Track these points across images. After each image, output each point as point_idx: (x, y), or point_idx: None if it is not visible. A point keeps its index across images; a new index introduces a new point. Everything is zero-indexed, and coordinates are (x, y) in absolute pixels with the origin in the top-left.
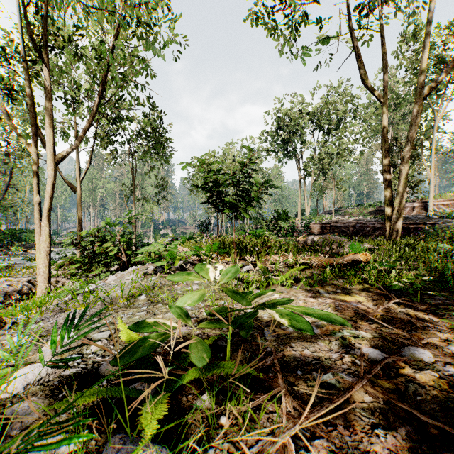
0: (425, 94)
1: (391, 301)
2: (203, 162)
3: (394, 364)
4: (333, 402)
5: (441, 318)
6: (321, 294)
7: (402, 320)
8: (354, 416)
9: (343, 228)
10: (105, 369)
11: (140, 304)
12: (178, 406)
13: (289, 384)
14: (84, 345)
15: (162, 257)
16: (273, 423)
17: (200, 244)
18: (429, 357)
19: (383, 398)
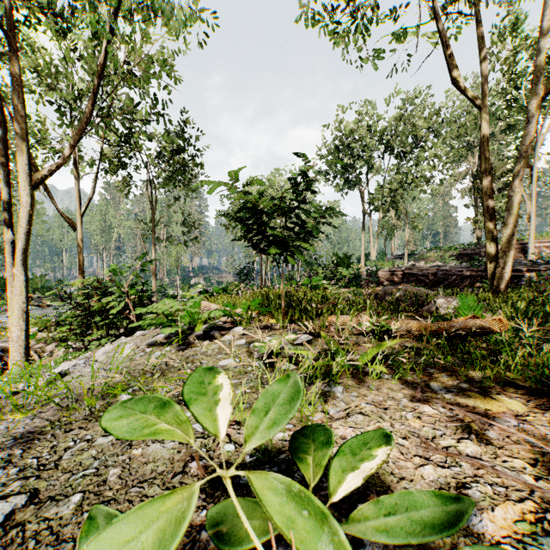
0: (545, 92)
1: None
2: (235, 177)
3: None
4: None
5: None
6: (437, 392)
7: None
8: None
9: (421, 276)
10: None
11: None
12: None
13: None
14: None
15: (174, 320)
16: None
17: (235, 298)
18: None
19: None
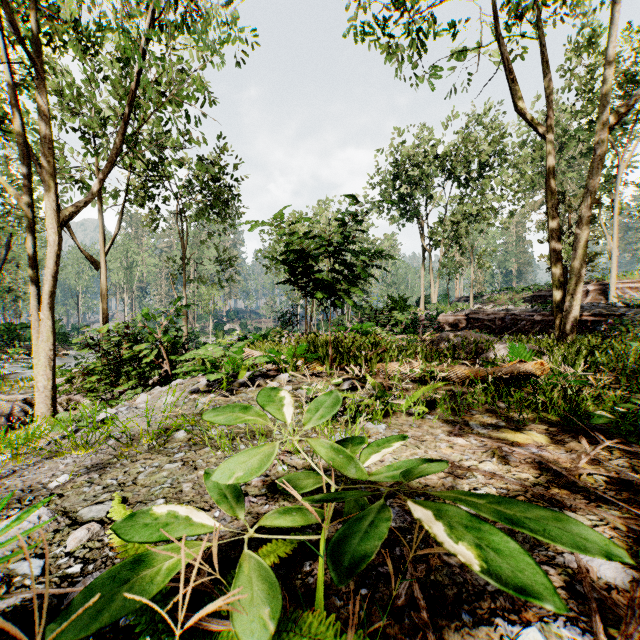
0: (614, 122)
1: (598, 445)
2: (281, 219)
3: None
4: None
5: None
6: (474, 429)
7: (627, 483)
8: None
9: (487, 321)
10: None
11: (175, 447)
12: None
13: None
14: None
15: (218, 367)
16: None
17: (279, 345)
18: None
19: None
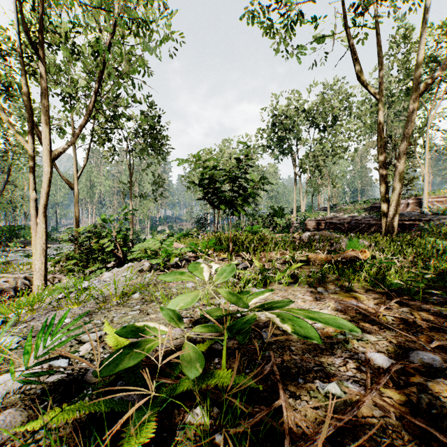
0: (421, 91)
1: (392, 300)
2: (199, 158)
3: (403, 371)
4: (341, 419)
5: (446, 318)
6: (320, 292)
7: (406, 320)
8: (364, 433)
9: (338, 224)
10: (92, 375)
11: (134, 303)
12: (168, 420)
13: (290, 395)
14: (61, 356)
15: (157, 254)
16: (274, 443)
17: (196, 240)
18: (440, 363)
19: (394, 412)
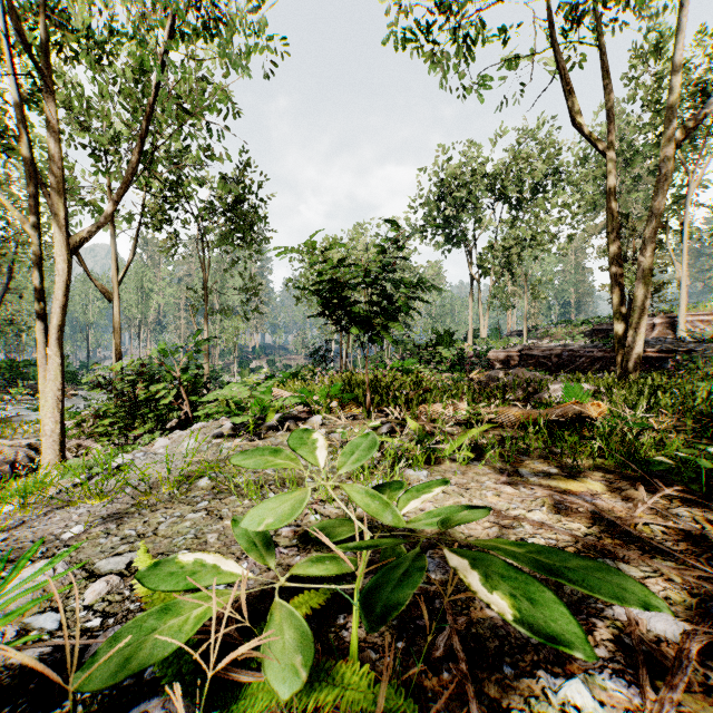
0: (682, 138)
1: (656, 493)
2: (314, 247)
3: (707, 648)
4: None
5: None
6: (523, 476)
7: (686, 533)
8: None
9: (542, 358)
10: None
11: (198, 496)
12: None
13: (490, 705)
14: None
15: (244, 408)
16: None
17: (311, 385)
18: None
19: None
